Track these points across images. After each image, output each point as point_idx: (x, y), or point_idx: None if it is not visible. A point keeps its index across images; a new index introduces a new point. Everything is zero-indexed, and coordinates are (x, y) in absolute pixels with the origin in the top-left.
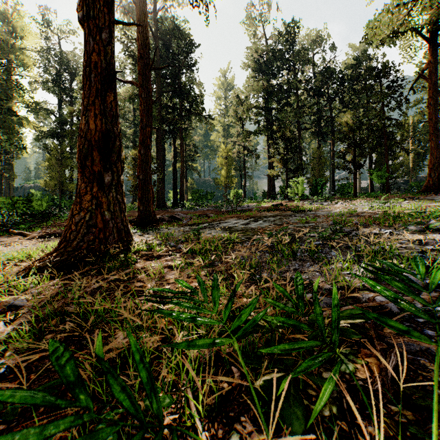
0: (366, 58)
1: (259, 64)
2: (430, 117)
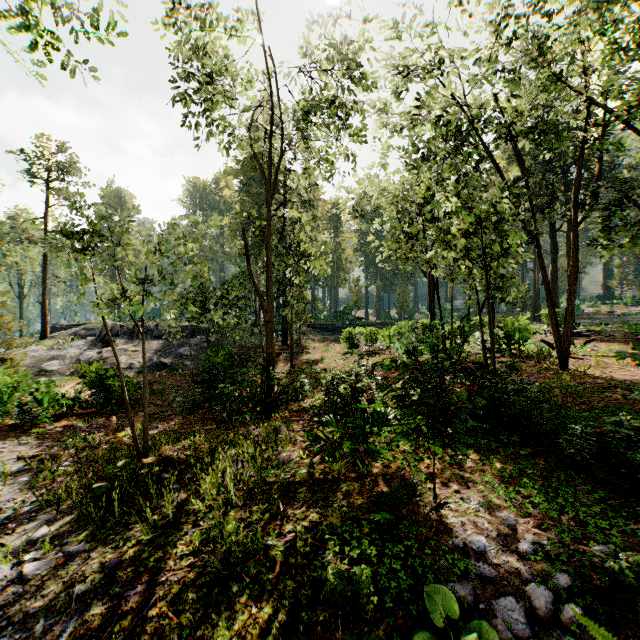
0: None
1: None
2: None
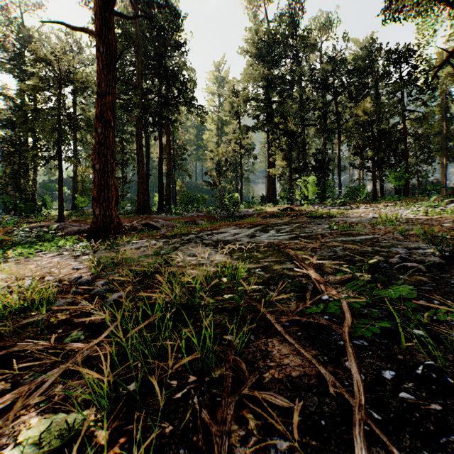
0: (377, 47)
1: (258, 51)
2: None
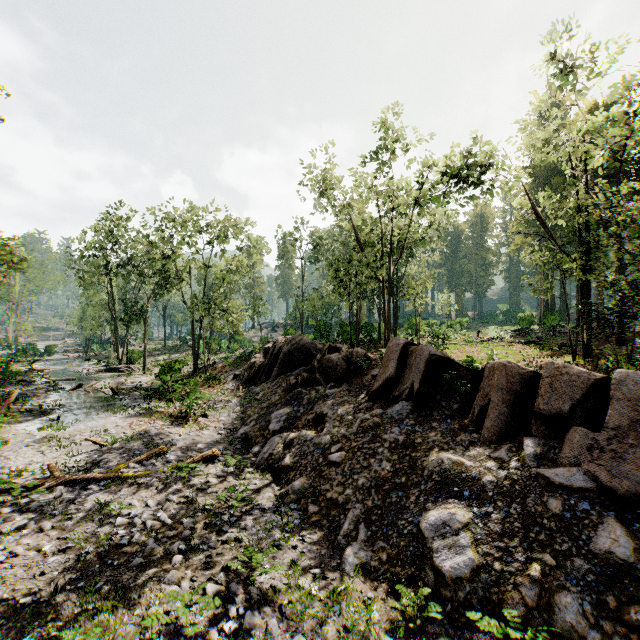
0: None
1: None
2: None
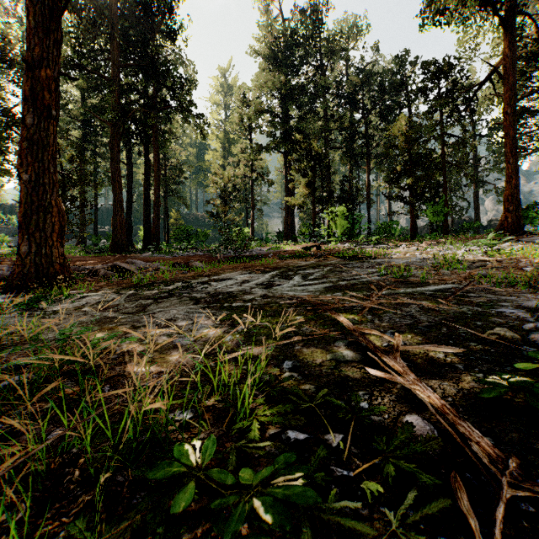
0: (410, 61)
1: (273, 53)
2: (508, 131)
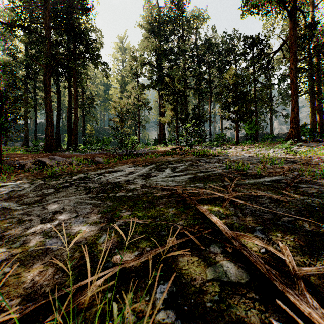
0: (234, 37)
1: (152, 27)
2: (293, 80)
